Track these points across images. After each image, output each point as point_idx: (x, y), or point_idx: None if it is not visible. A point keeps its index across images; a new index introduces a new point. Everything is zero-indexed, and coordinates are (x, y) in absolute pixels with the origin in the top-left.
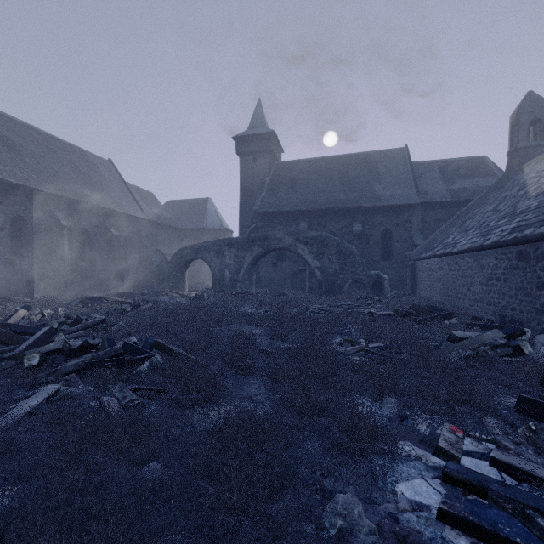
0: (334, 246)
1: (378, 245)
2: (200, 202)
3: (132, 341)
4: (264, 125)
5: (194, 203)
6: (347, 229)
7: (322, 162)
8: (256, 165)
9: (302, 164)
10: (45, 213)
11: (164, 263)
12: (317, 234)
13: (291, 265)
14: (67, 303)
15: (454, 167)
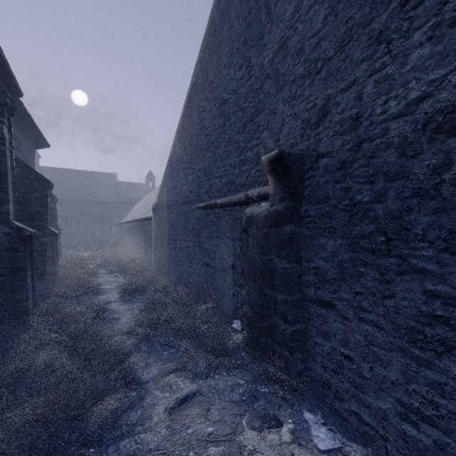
0: (75, 219)
1: (98, 218)
2: None
3: None
4: None
5: None
6: (83, 210)
7: (69, 172)
8: None
9: (56, 171)
10: None
11: None
12: (66, 213)
13: None
14: None
15: (133, 187)
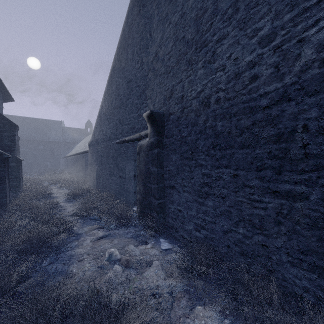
0: (31, 154)
1: (49, 153)
2: None
3: None
4: None
5: None
6: (37, 147)
7: (26, 119)
8: None
9: (16, 118)
10: None
11: None
12: (24, 149)
13: None
14: None
15: (76, 131)
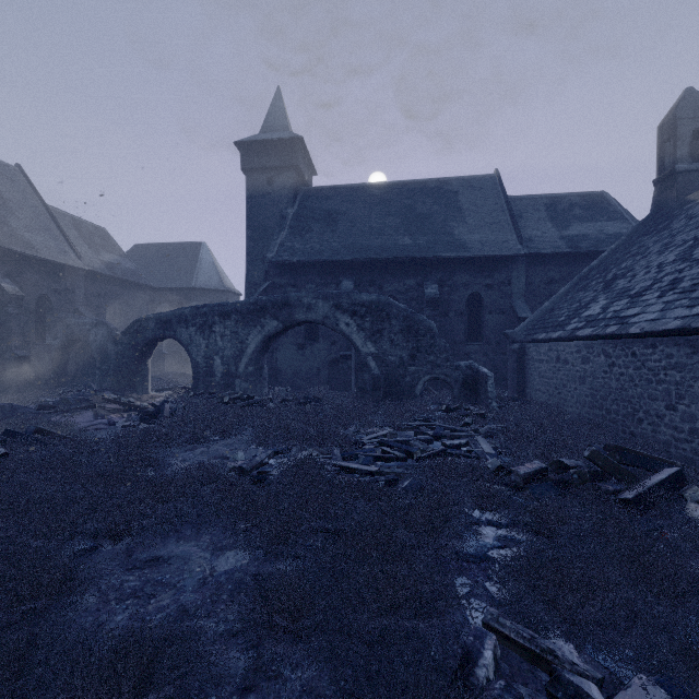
0: (399, 318)
1: (462, 317)
2: (188, 248)
3: None
4: (286, 128)
5: (178, 249)
6: (415, 293)
7: (375, 190)
8: (272, 189)
9: (344, 192)
10: None
11: (110, 345)
12: (371, 298)
13: (329, 348)
14: None
15: (565, 206)
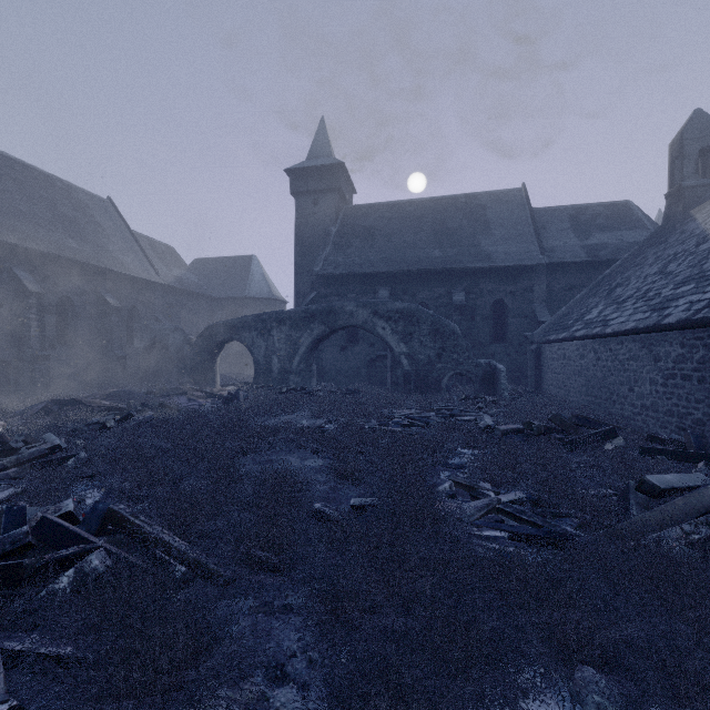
0: (428, 323)
1: (487, 321)
2: (241, 261)
3: (63, 510)
4: (329, 154)
5: (232, 262)
6: (444, 300)
7: (409, 207)
8: (317, 209)
9: (381, 209)
10: (1, 273)
11: (186, 347)
12: (404, 305)
13: (367, 349)
14: (23, 409)
15: (589, 216)
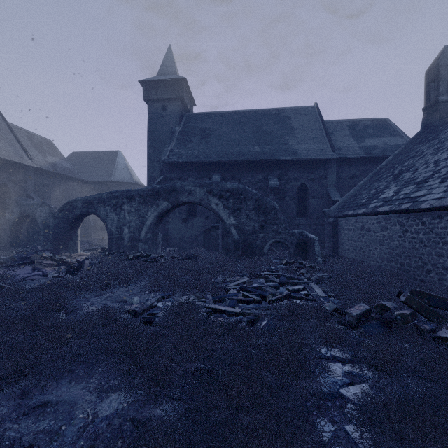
0: (253, 200)
1: (294, 200)
2: (108, 154)
3: None
4: (175, 72)
5: (102, 155)
6: (262, 184)
7: (235, 115)
8: (165, 113)
9: (214, 116)
10: None
11: (51, 219)
12: (233, 186)
13: (204, 221)
14: None
15: (361, 127)
